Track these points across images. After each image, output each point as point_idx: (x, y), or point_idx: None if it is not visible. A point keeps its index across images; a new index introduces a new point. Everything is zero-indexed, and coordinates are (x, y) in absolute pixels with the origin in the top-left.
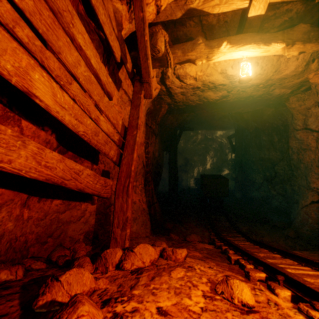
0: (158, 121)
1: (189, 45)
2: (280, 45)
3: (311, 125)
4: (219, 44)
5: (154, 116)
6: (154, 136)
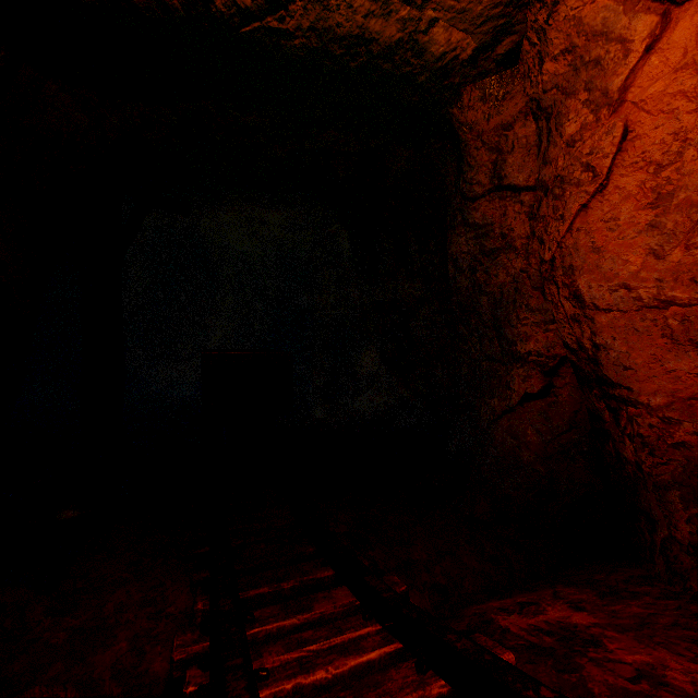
0: None
1: None
2: None
3: (514, 175)
4: None
5: None
6: None
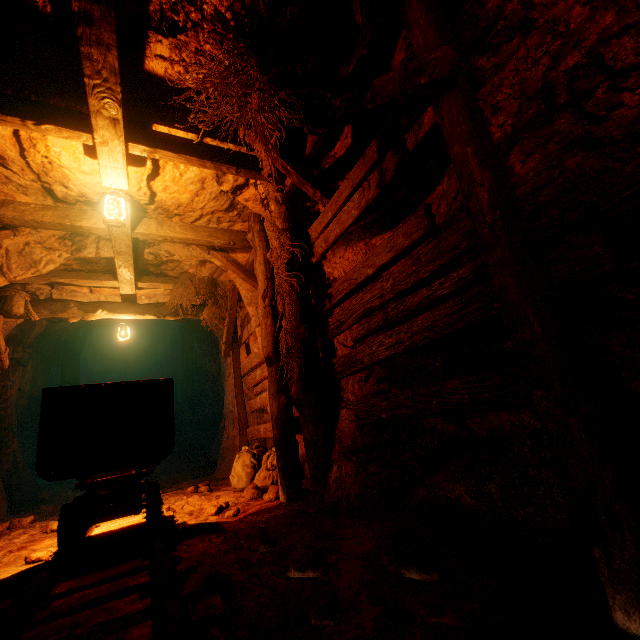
0: (30, 342)
1: (60, 306)
2: (153, 317)
3: None
4: (94, 310)
5: (21, 340)
6: (22, 367)
